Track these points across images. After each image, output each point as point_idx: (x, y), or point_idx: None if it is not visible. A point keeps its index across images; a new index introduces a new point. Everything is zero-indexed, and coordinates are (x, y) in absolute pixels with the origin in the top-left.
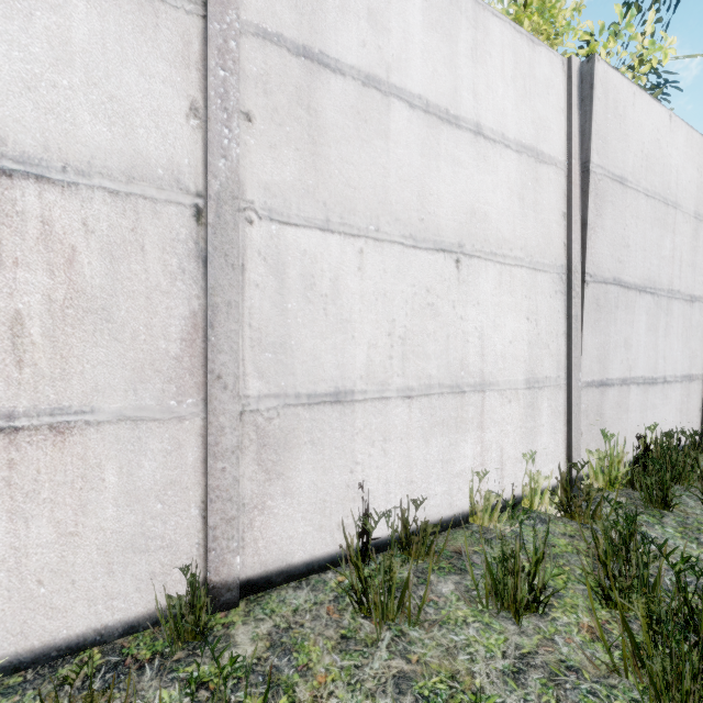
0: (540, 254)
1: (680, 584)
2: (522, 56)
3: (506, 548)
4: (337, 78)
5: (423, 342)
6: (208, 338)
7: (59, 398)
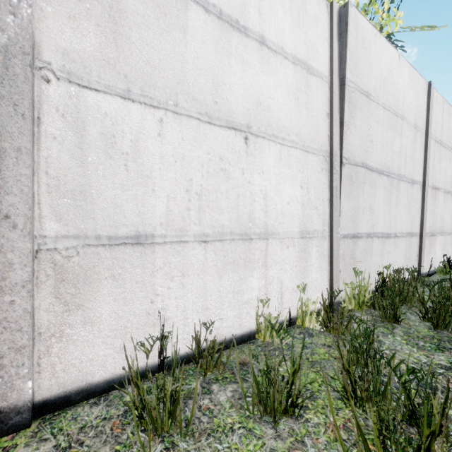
0: (311, 140)
1: (405, 394)
2: None
3: (270, 362)
4: None
5: (217, 198)
6: None
7: None
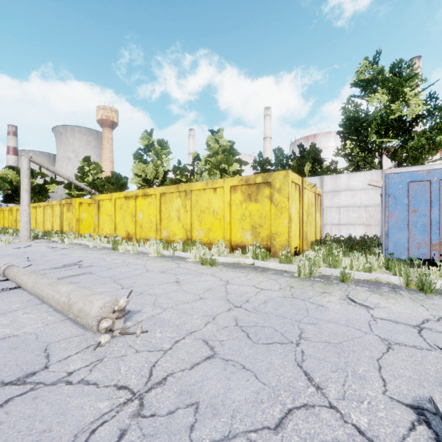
0: None
1: None
2: None
3: None
4: None
5: None
6: None
7: (369, 223)
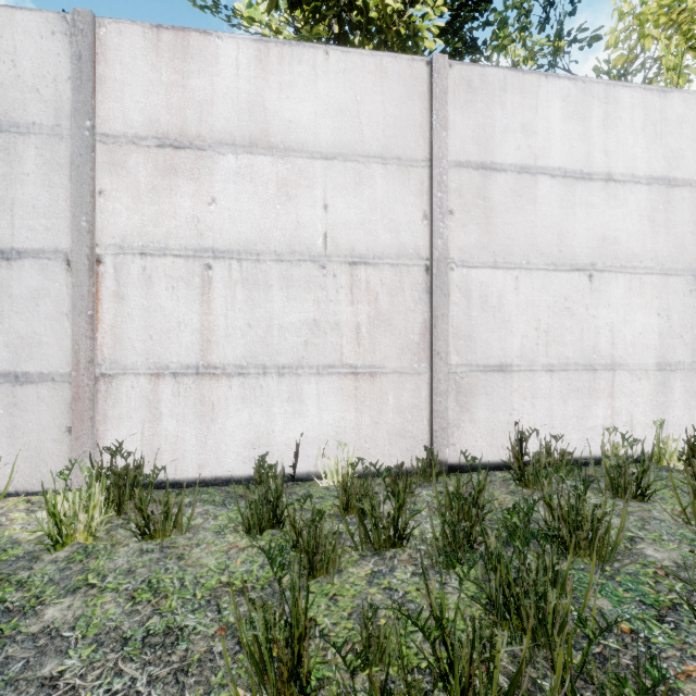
0: (673, 261)
1: None
2: (652, 108)
3: (621, 462)
4: (501, 175)
5: (561, 334)
6: (433, 333)
7: (372, 360)
